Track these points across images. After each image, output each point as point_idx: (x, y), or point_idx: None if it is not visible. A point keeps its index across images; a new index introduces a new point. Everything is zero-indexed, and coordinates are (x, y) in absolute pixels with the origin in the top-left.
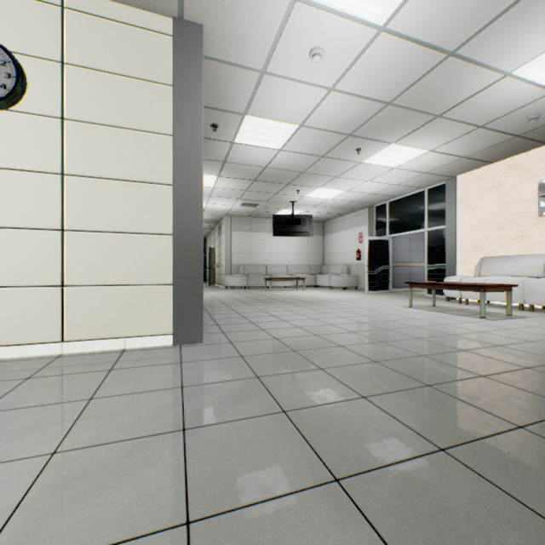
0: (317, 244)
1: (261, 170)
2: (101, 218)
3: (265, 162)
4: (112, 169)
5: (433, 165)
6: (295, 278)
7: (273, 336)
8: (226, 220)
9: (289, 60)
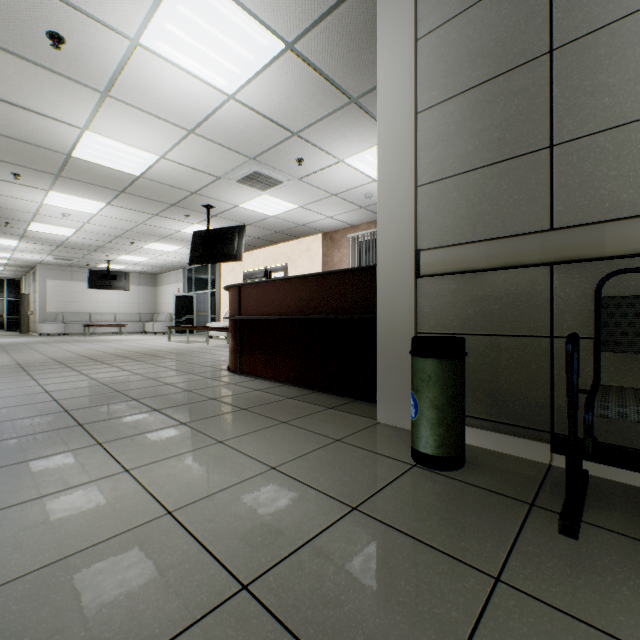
0: (149, 295)
1: (62, 242)
2: None
3: (62, 239)
4: None
5: None
6: (116, 325)
7: (39, 351)
8: (41, 268)
9: (52, 213)
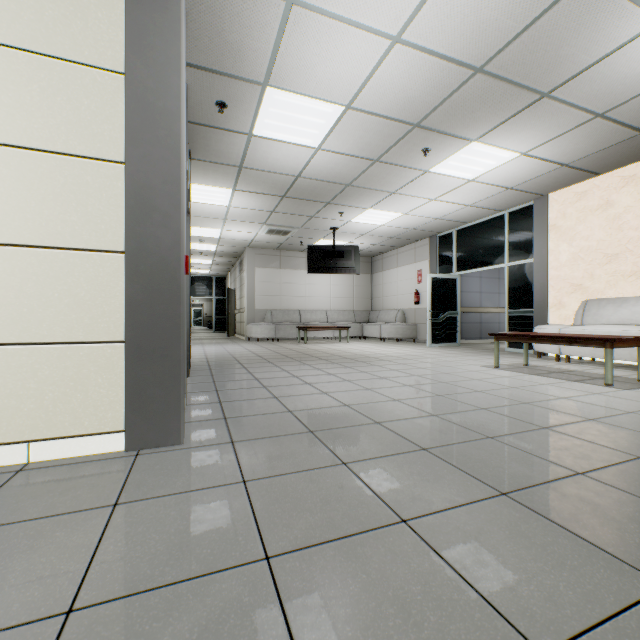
0: (363, 285)
1: (291, 181)
2: None
3: (297, 168)
4: (2, 124)
5: (522, 177)
6: (337, 328)
7: (307, 427)
8: (248, 253)
9: None
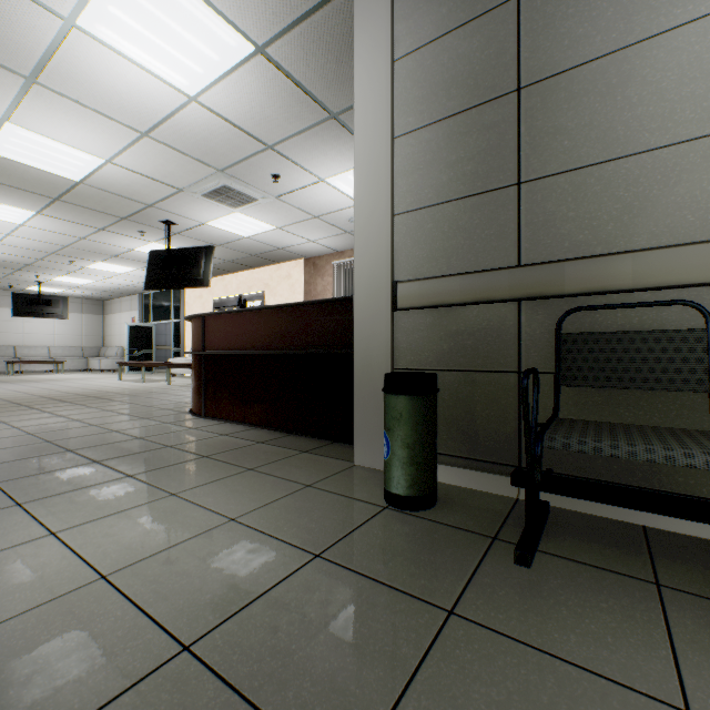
0: (95, 324)
1: None
2: None
3: None
4: None
5: None
6: (51, 362)
7: None
8: None
9: None
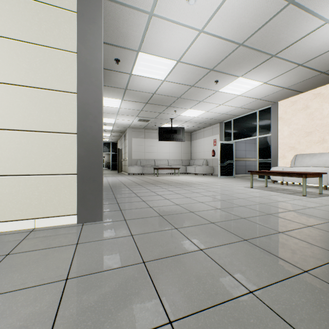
0: (186, 146)
1: (150, 96)
2: (13, 118)
3: (153, 89)
4: (23, 77)
5: (264, 94)
6: (173, 168)
7: (159, 213)
8: (128, 130)
9: (171, 3)
